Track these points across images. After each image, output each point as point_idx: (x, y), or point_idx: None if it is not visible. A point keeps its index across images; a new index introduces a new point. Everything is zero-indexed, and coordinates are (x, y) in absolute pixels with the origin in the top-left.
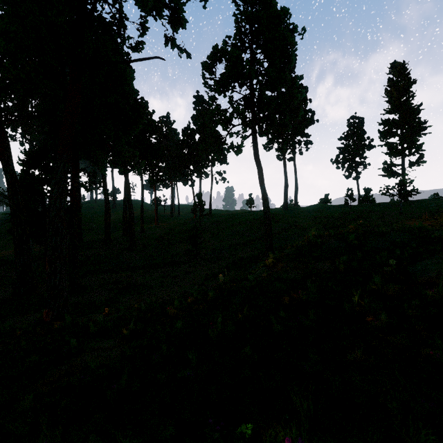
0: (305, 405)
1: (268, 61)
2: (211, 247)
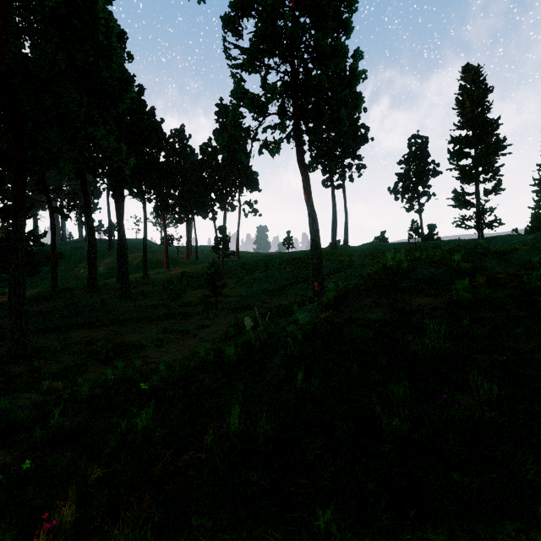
0: None
1: (317, 28)
2: (237, 294)
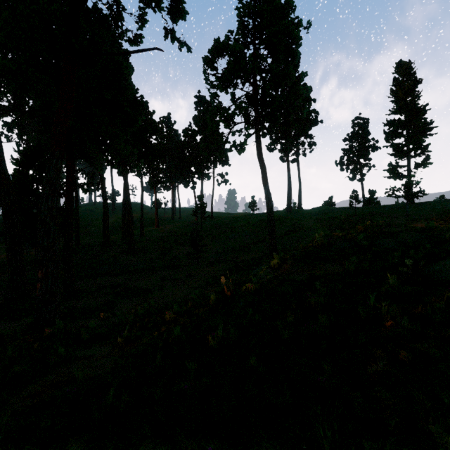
0: (329, 433)
1: (272, 57)
2: (213, 250)
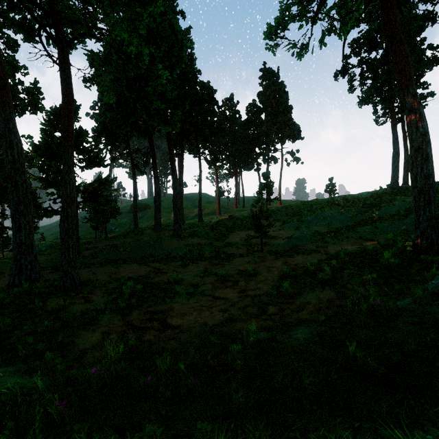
0: None
1: None
2: (283, 236)
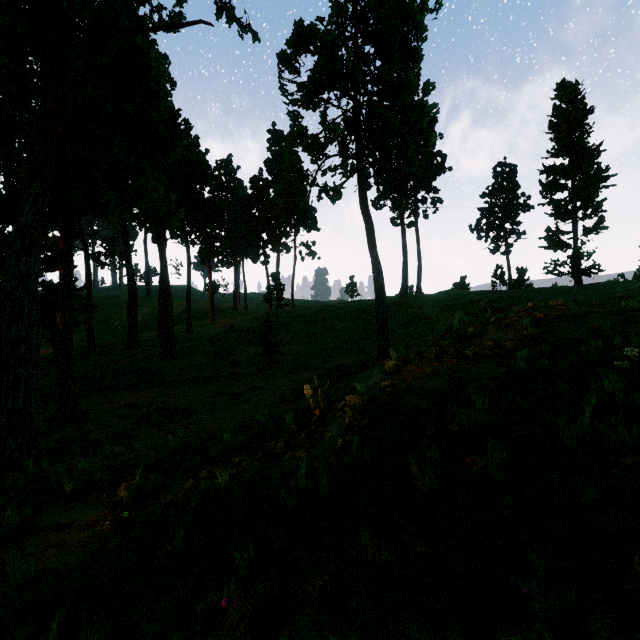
0: None
1: (383, 58)
2: (293, 351)
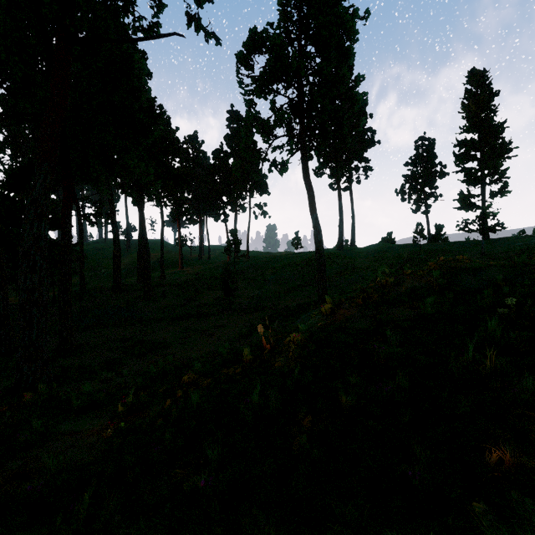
0: None
1: (321, 56)
2: (248, 295)
